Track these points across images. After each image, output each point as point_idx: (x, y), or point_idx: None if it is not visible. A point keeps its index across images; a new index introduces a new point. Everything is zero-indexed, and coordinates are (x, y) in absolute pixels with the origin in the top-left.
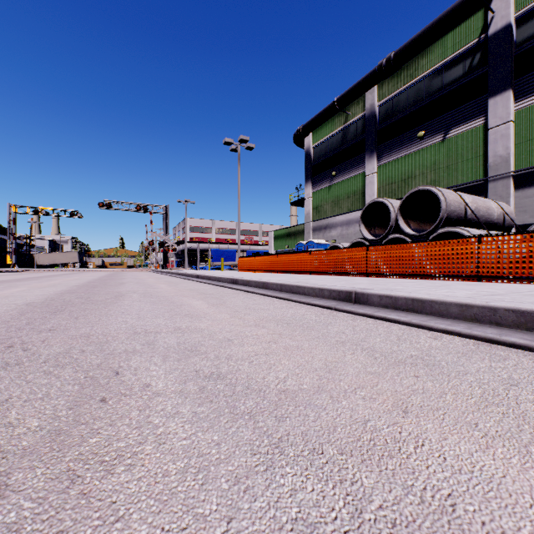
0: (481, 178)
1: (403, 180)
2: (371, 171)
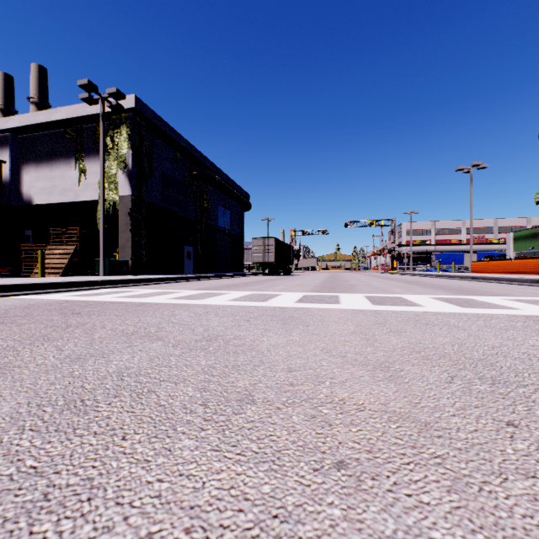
0: None
1: None
2: None
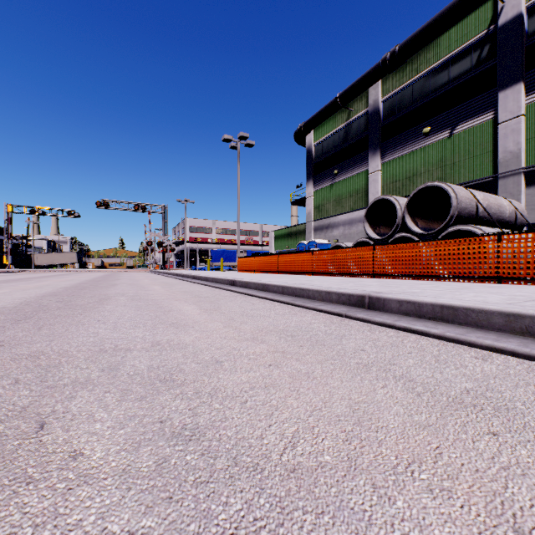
0: (491, 175)
1: (408, 178)
2: (375, 169)
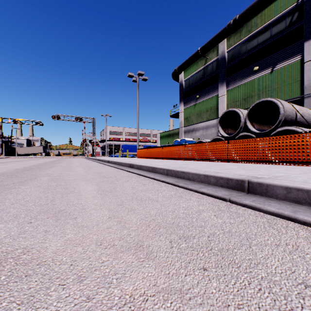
0: (299, 96)
1: (243, 99)
2: (222, 94)
